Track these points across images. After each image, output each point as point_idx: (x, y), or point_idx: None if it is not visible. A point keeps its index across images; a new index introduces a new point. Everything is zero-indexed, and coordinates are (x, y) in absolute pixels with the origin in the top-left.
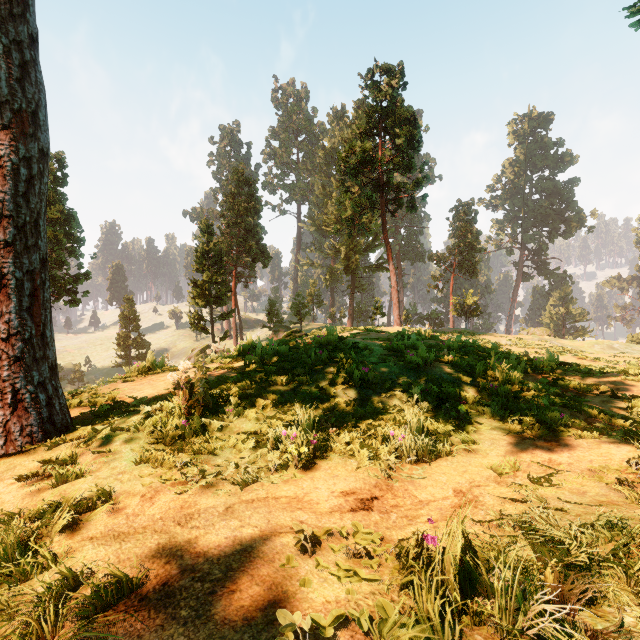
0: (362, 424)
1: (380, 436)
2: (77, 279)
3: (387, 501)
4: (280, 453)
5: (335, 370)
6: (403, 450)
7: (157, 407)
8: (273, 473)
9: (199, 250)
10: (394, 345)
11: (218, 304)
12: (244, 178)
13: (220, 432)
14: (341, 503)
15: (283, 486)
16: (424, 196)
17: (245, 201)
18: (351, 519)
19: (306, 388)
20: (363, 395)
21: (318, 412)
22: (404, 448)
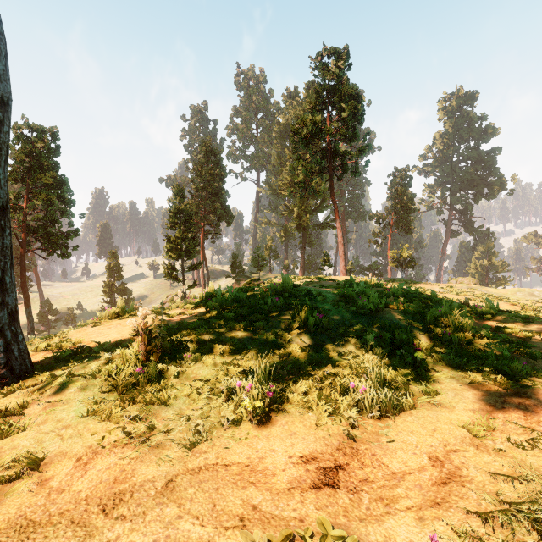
0: (318, 371)
1: (337, 385)
2: (68, 235)
3: (354, 472)
4: (234, 405)
5: (290, 316)
6: (364, 403)
7: (117, 352)
8: (226, 429)
9: (172, 210)
10: (345, 292)
11: (188, 257)
12: (211, 149)
13: (176, 378)
14: (301, 474)
15: (235, 447)
16: (366, 162)
17: (211, 169)
18: (314, 502)
19: (263, 333)
20: (318, 340)
21: (274, 357)
22: (366, 401)
